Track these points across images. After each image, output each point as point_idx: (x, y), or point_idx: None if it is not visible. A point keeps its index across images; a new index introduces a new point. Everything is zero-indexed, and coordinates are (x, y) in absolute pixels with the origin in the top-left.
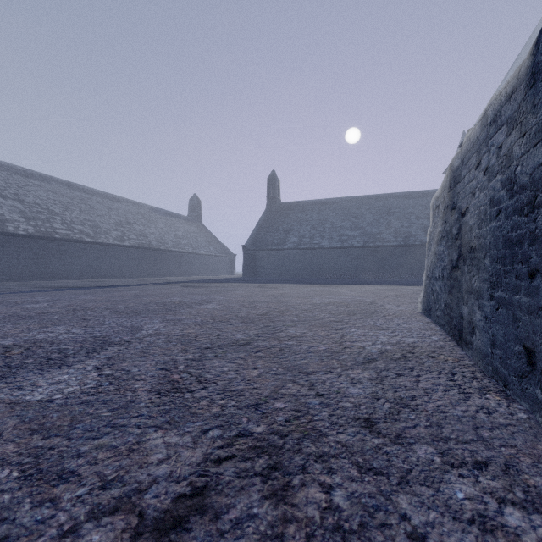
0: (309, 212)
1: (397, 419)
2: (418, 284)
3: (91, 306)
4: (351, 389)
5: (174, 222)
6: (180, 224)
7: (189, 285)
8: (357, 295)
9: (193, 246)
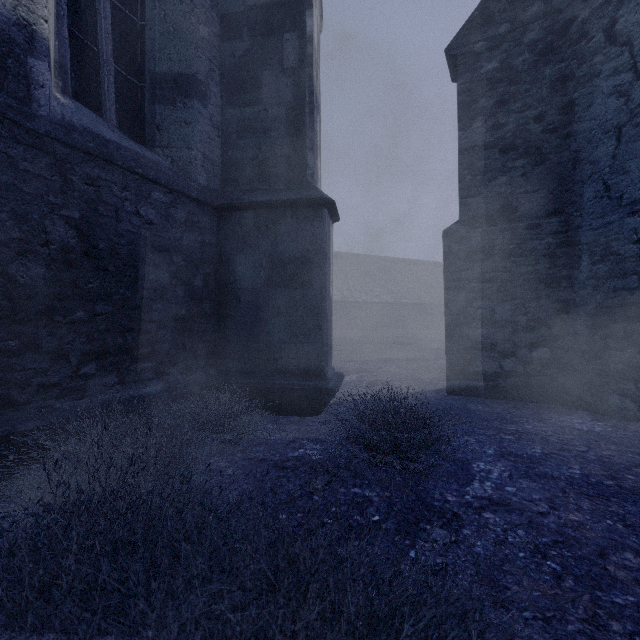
0: None
1: None
2: None
3: None
4: None
5: None
6: None
7: None
8: None
9: None
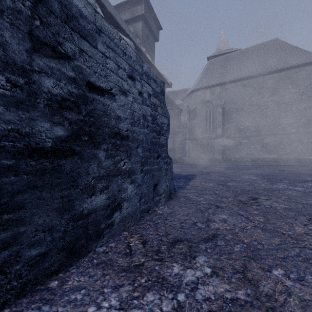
0: None
1: (207, 207)
2: None
3: None
4: (226, 217)
5: None
6: None
7: None
8: None
9: None
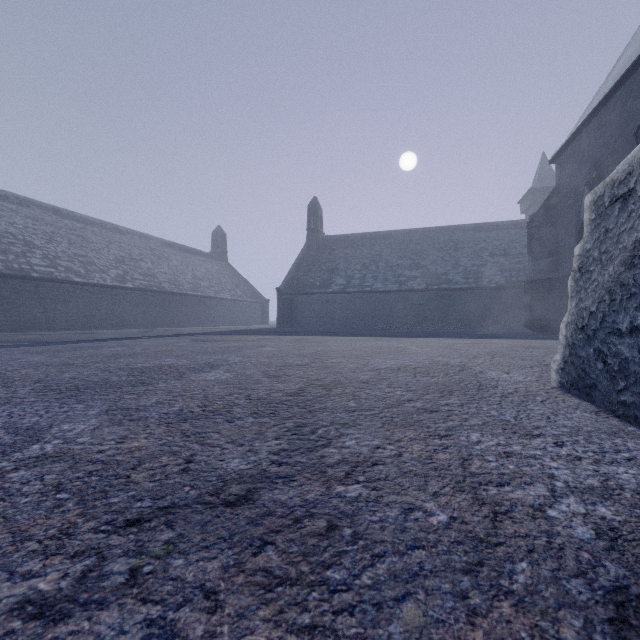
0: (359, 248)
1: None
2: (502, 337)
3: (18, 377)
4: None
5: (192, 259)
6: (200, 262)
7: (202, 339)
8: (434, 354)
9: (216, 288)
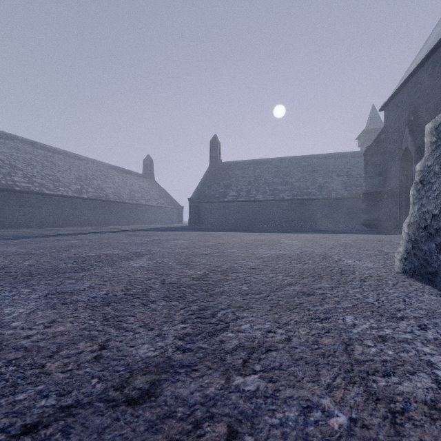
0: (246, 170)
1: None
2: (347, 233)
3: None
4: None
5: (129, 178)
6: (135, 180)
7: (135, 234)
8: (302, 245)
9: (146, 198)
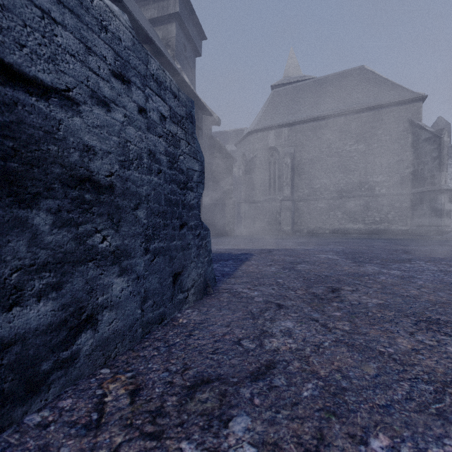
0: None
1: (264, 308)
2: None
3: None
4: (291, 325)
5: None
6: None
7: None
8: None
9: None
